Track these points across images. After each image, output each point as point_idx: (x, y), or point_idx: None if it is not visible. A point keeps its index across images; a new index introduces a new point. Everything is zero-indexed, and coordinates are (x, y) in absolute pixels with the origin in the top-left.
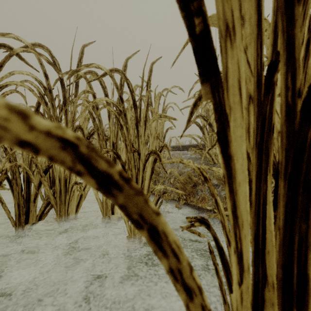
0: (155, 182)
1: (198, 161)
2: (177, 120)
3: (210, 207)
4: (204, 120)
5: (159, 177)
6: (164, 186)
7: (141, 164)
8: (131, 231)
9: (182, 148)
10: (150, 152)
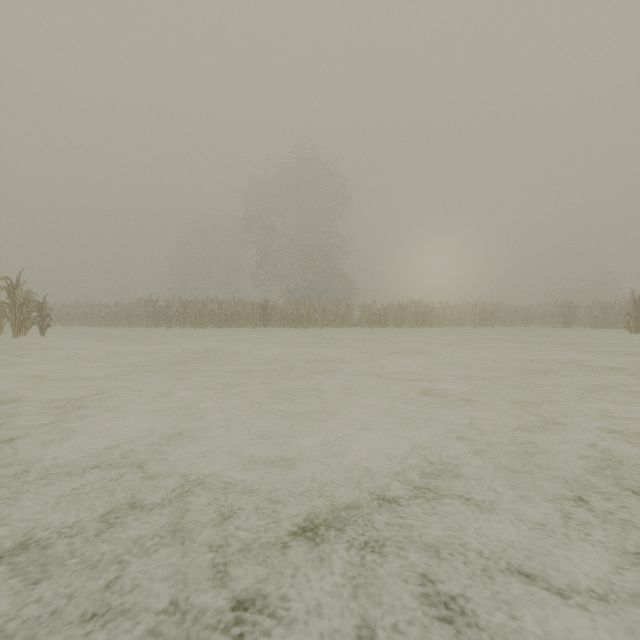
0: None
1: None
2: None
3: None
4: None
5: None
6: None
7: None
8: None
9: None
10: None
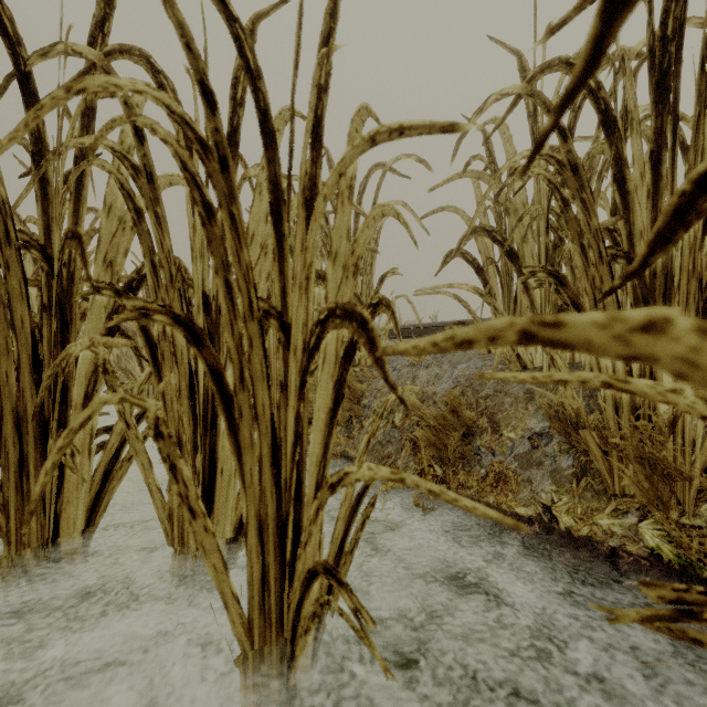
0: (349, 422)
1: (471, 363)
2: (462, 130)
3: (528, 508)
4: (494, 241)
5: (360, 408)
6: (394, 471)
7: (293, 368)
8: (252, 637)
9: (419, 332)
10: (328, 314)
